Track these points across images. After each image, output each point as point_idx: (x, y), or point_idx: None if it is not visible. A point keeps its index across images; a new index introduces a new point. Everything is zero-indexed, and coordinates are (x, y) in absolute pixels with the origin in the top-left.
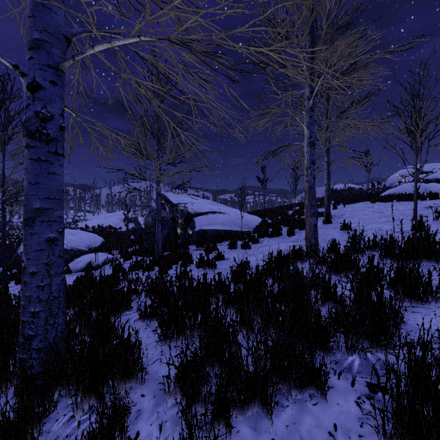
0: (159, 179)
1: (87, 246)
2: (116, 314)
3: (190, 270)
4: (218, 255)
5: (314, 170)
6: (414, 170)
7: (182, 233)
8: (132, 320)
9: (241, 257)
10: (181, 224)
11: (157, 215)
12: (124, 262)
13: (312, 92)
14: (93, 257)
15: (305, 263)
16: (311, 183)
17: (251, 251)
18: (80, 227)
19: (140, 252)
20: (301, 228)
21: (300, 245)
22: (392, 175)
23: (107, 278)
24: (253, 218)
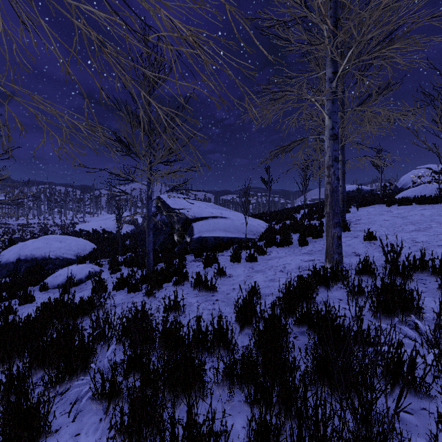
0: (149, 181)
1: (75, 254)
2: (66, 381)
3: (181, 299)
4: (219, 272)
5: (338, 169)
6: (431, 170)
7: (179, 240)
8: (83, 401)
9: (247, 274)
10: (178, 230)
11: (148, 222)
12: (111, 277)
13: (335, 72)
14: (75, 270)
15: (331, 289)
16: (333, 186)
17: (258, 266)
18: (74, 231)
19: (131, 263)
20: (314, 236)
21: (318, 260)
22: (404, 176)
23: (78, 306)
24: (258, 223)
